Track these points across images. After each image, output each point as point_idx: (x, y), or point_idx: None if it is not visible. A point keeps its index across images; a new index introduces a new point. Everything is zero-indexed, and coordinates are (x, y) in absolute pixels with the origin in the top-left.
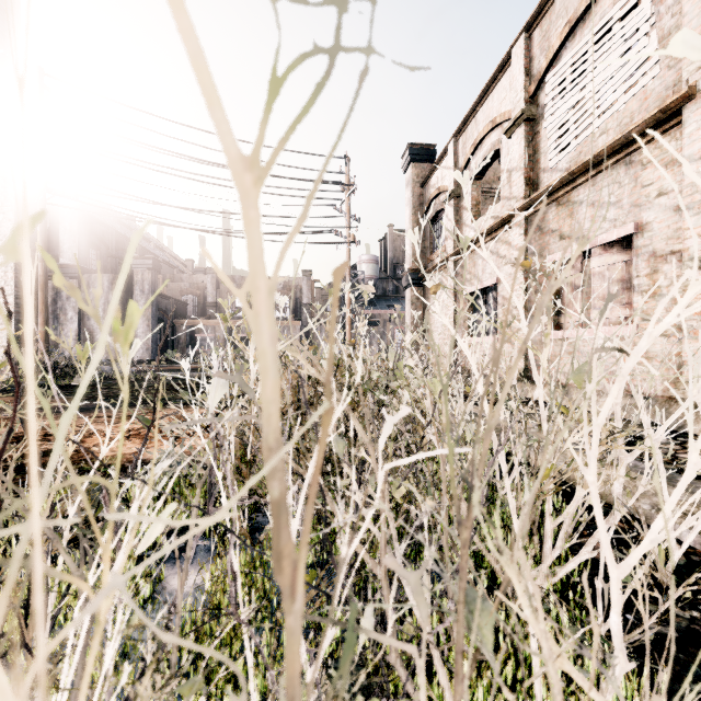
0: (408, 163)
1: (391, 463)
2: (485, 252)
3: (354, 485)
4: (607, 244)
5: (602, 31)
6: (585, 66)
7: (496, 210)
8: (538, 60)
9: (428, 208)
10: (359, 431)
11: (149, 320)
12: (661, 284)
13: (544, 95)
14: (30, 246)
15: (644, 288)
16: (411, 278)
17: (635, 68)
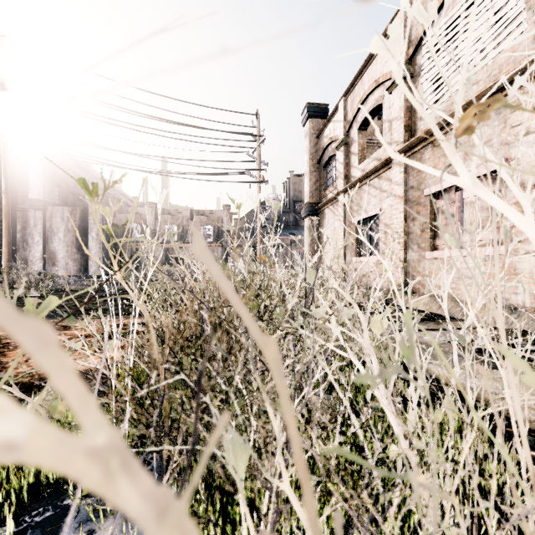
0: (306, 119)
1: None
2: None
3: None
4: (478, 178)
5: None
6: (457, 29)
7: (379, 154)
8: (415, 28)
9: (322, 154)
10: None
11: (101, 243)
12: None
13: (421, 57)
14: None
15: None
16: (309, 210)
17: (504, 26)
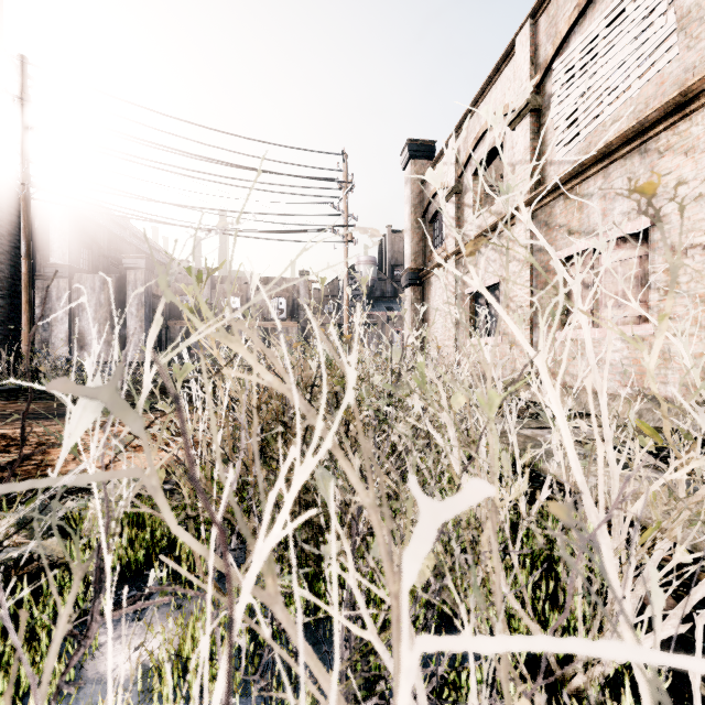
0: (407, 160)
1: (438, 639)
2: (525, 214)
3: (337, 668)
4: (620, 239)
5: (615, 13)
6: (595, 51)
7: (499, 206)
8: (544, 48)
9: (428, 206)
10: (354, 484)
11: (142, 321)
12: (680, 280)
13: (551, 84)
14: (13, 243)
15: (661, 285)
16: (410, 278)
17: (651, 50)
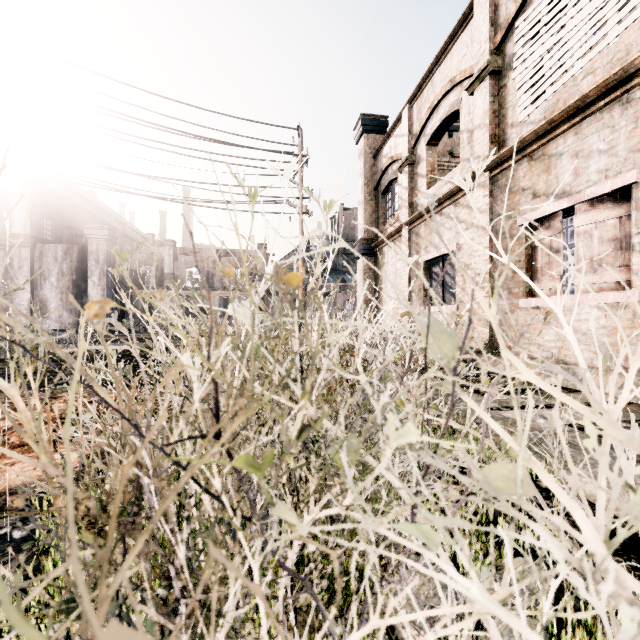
0: (360, 134)
1: None
2: None
3: None
4: (595, 199)
5: None
6: (565, 1)
7: (455, 174)
8: (505, 7)
9: (381, 178)
10: None
11: (104, 290)
12: None
13: (513, 44)
14: None
15: None
16: (363, 248)
17: None
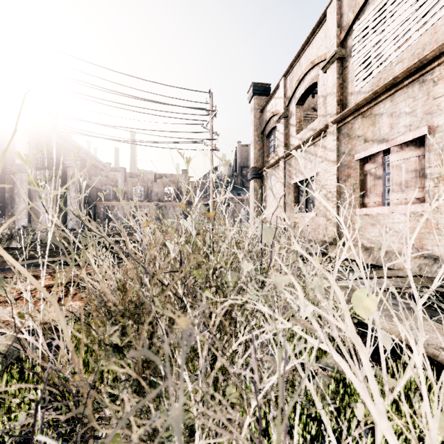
0: (251, 96)
1: None
2: None
3: None
4: (403, 144)
5: None
6: (384, 14)
7: (314, 125)
8: (347, 15)
9: (265, 126)
10: None
11: (78, 201)
12: None
13: (351, 40)
14: None
15: (435, 176)
16: (254, 173)
17: (427, 10)
